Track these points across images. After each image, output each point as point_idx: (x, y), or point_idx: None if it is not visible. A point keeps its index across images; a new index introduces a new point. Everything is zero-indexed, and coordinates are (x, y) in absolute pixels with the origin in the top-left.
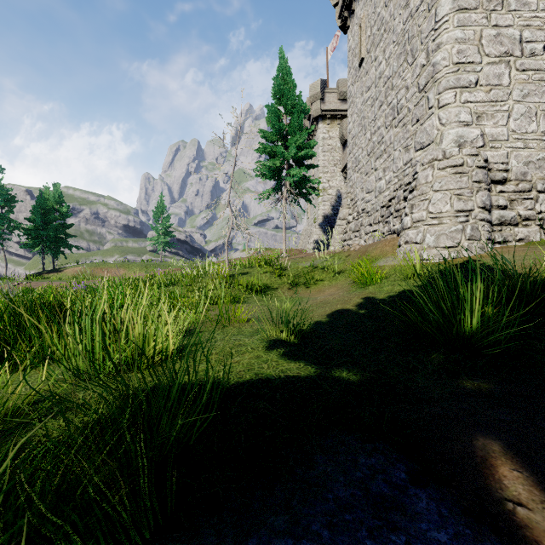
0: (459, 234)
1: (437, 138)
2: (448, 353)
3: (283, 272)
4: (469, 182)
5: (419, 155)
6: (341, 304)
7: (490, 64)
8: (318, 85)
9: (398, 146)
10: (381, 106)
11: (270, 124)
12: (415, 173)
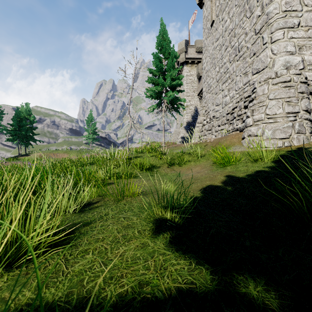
0: (290, 129)
1: (270, 64)
2: None
3: (163, 156)
4: (296, 93)
5: (255, 77)
6: (209, 180)
7: (308, 11)
8: (183, 43)
9: (239, 73)
10: (226, 49)
11: (154, 65)
12: (254, 88)
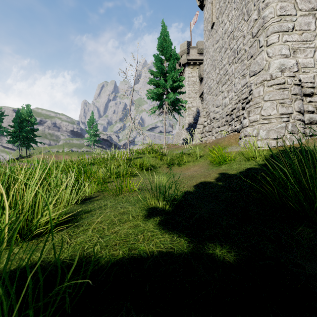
0: (283, 129)
1: (266, 66)
2: (313, 226)
3: (163, 157)
4: (289, 94)
5: (252, 79)
6: (204, 178)
7: (302, 16)
8: (185, 44)
9: (237, 75)
10: (225, 51)
11: (156, 67)
12: (251, 90)
